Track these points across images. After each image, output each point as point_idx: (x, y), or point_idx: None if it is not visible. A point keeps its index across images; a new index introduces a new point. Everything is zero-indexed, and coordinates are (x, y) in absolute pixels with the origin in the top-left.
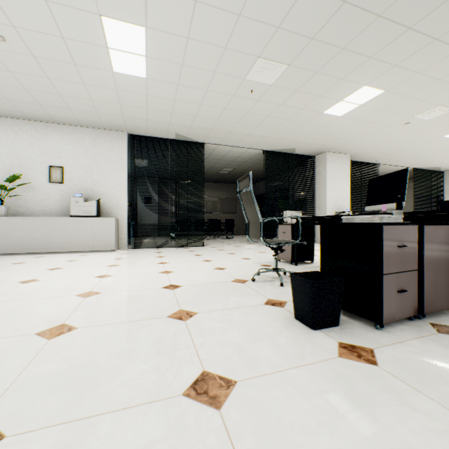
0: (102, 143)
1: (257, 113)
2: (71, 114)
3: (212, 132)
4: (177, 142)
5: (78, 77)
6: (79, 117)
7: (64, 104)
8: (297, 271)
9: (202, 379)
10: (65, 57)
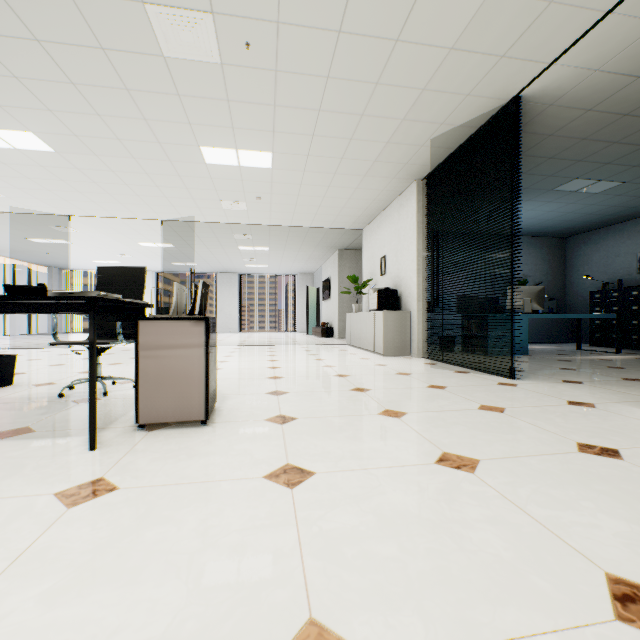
0: (402, 212)
1: (339, 4)
2: (363, 200)
3: (450, 85)
4: (473, 142)
5: (291, 185)
6: (369, 198)
7: (341, 199)
8: (108, 405)
9: (24, 373)
10: (266, 184)
